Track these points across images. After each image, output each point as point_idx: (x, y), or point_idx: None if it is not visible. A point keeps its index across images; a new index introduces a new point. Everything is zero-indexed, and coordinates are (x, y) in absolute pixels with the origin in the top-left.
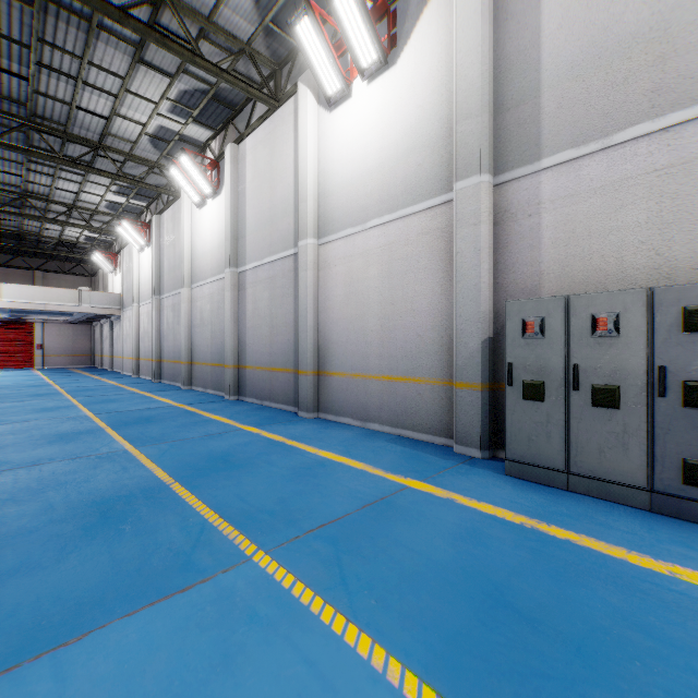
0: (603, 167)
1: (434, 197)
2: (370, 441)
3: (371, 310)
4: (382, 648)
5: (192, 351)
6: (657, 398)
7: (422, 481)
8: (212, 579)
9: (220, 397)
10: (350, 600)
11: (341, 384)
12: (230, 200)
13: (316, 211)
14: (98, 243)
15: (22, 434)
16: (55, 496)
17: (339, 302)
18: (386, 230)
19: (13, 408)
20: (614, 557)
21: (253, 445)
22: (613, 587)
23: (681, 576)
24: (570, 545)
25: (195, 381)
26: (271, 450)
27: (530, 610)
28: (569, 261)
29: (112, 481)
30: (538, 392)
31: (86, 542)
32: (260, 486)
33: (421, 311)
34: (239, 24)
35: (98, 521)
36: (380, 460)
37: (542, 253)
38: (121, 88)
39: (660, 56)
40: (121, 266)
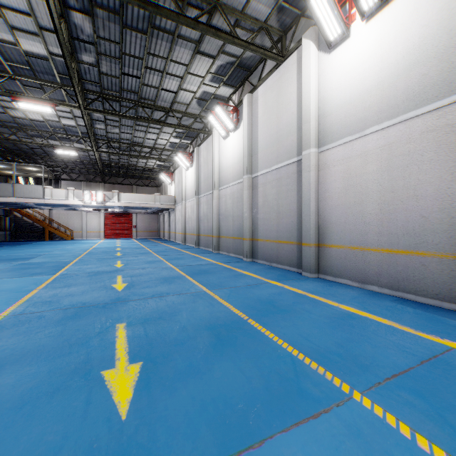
0: None
1: (441, 99)
2: (376, 300)
3: (369, 197)
4: None
5: (219, 229)
6: None
7: None
8: (331, 411)
9: (240, 259)
10: None
11: (340, 254)
12: (247, 130)
13: (317, 128)
14: (163, 168)
15: (145, 276)
16: (182, 319)
17: (338, 193)
18: (385, 134)
19: (133, 260)
20: None
21: (285, 295)
22: None
23: None
24: None
25: (221, 248)
26: (301, 301)
27: None
28: None
29: (209, 312)
30: None
31: (218, 357)
32: (313, 330)
33: (425, 196)
34: (261, 10)
35: (217, 342)
36: (400, 318)
37: None
38: (185, 72)
39: None
40: (175, 180)
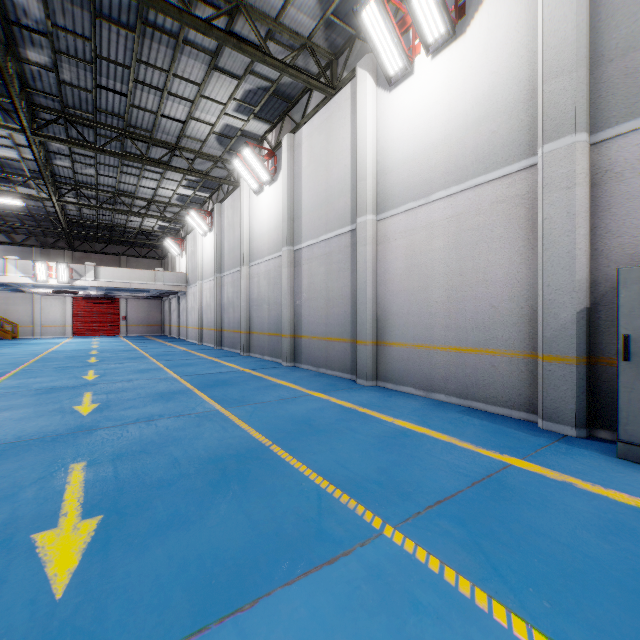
0: None
1: (512, 164)
2: (441, 411)
3: (435, 281)
4: None
5: (250, 322)
6: None
7: (523, 459)
8: (352, 553)
9: (278, 363)
10: (517, 597)
11: (402, 354)
12: (287, 185)
13: (375, 188)
14: (168, 231)
15: (130, 392)
16: (175, 451)
17: (400, 275)
18: (453, 201)
19: (116, 369)
20: None
21: (328, 411)
22: None
23: None
24: None
25: (253, 348)
26: (347, 417)
27: None
28: None
29: (218, 439)
30: None
31: (219, 499)
32: (354, 454)
33: (495, 281)
34: (302, 21)
35: (221, 479)
36: (463, 433)
37: None
38: (197, 94)
39: None
40: (187, 250)
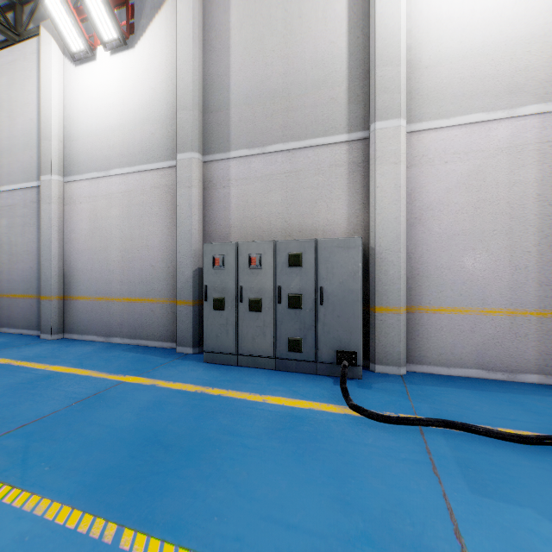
0: (262, 165)
1: (163, 161)
2: (107, 352)
3: (113, 243)
4: (39, 496)
5: None
6: (278, 304)
7: (138, 376)
8: None
9: None
10: (25, 473)
11: (87, 306)
12: None
13: (61, 150)
14: None
15: None
16: None
17: (84, 235)
18: (126, 180)
19: None
20: (240, 399)
21: None
22: (229, 415)
23: (268, 400)
24: (219, 398)
25: None
26: None
27: (170, 440)
28: (245, 220)
29: None
30: (221, 304)
31: None
32: None
33: (154, 247)
34: None
35: None
36: (108, 366)
37: (231, 213)
38: None
39: (287, 107)
40: None
